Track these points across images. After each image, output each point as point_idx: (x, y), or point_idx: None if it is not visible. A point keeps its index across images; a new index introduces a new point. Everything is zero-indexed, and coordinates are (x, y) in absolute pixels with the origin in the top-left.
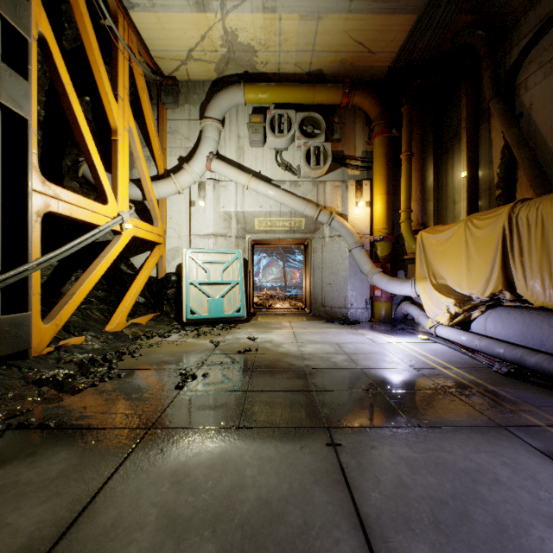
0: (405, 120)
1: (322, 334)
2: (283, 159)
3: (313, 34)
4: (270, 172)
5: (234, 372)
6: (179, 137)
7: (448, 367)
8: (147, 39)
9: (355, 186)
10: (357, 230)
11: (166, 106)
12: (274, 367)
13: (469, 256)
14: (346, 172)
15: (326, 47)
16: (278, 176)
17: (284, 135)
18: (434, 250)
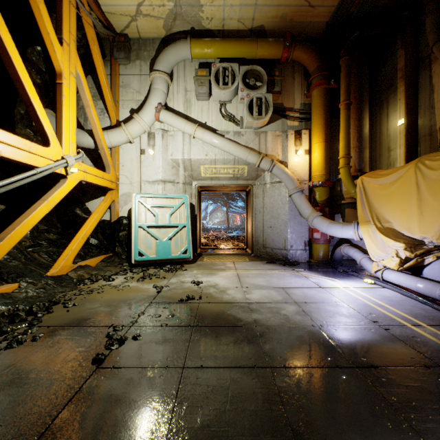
0: (344, 71)
1: (266, 277)
2: (227, 111)
3: None
4: (215, 123)
5: (171, 332)
6: (130, 91)
7: (418, 324)
8: None
9: (294, 135)
10: (296, 176)
11: (118, 62)
12: (218, 324)
13: (421, 198)
14: (285, 123)
15: (268, 1)
16: (223, 127)
17: (228, 86)
18: (377, 193)
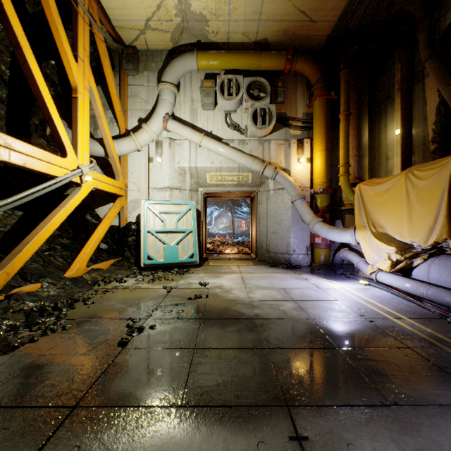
0: (343, 83)
1: (269, 279)
2: (232, 120)
3: (259, 2)
4: (221, 132)
5: (183, 323)
6: (139, 101)
7: (399, 317)
8: (108, 8)
9: (297, 144)
10: (298, 183)
11: (127, 73)
12: (223, 317)
13: (410, 206)
14: (288, 132)
15: (271, 16)
16: (228, 136)
17: (233, 97)
18: (372, 200)
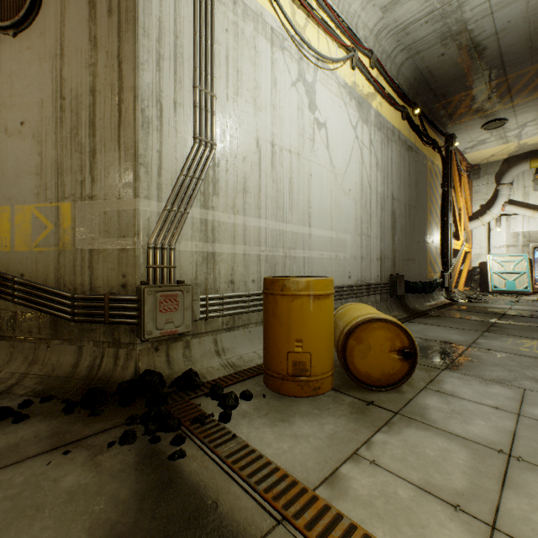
0: None
1: None
2: None
3: None
4: None
5: (534, 303)
6: (480, 194)
7: None
8: (468, 158)
9: None
10: None
11: (472, 180)
12: None
13: None
14: None
15: None
16: None
17: None
18: None
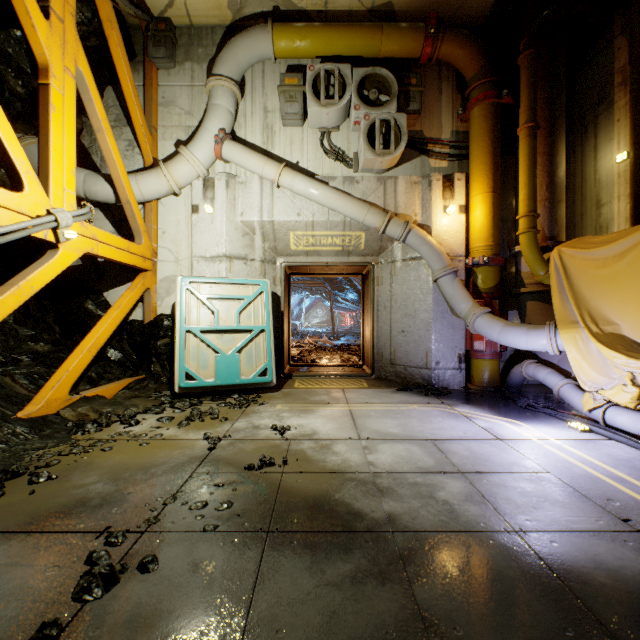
0: (526, 73)
1: (400, 418)
2: (333, 144)
3: None
4: (313, 163)
5: (222, 550)
6: (176, 112)
7: None
8: None
9: (442, 182)
10: (445, 249)
11: (156, 64)
12: (317, 526)
13: None
14: (426, 163)
15: None
16: (325, 169)
17: (334, 102)
18: (588, 275)
